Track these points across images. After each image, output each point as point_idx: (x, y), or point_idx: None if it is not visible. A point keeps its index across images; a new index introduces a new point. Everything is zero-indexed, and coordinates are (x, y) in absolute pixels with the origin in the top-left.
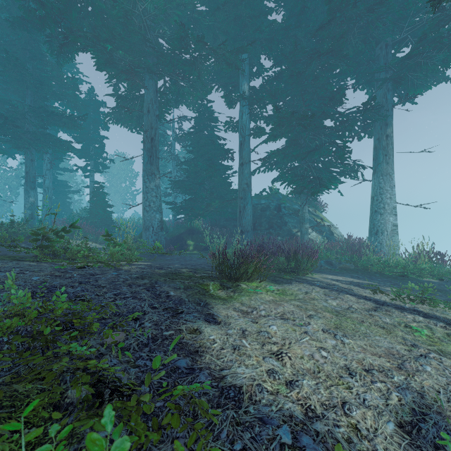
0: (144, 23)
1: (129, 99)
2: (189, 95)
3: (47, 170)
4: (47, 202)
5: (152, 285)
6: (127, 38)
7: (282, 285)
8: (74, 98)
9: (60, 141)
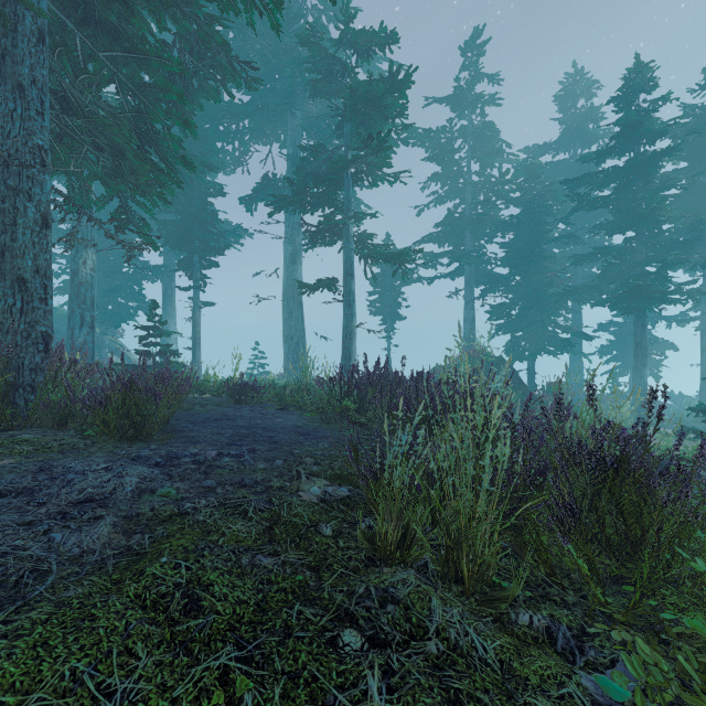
0: None
1: None
2: None
3: None
4: None
5: None
6: None
7: None
8: None
9: None
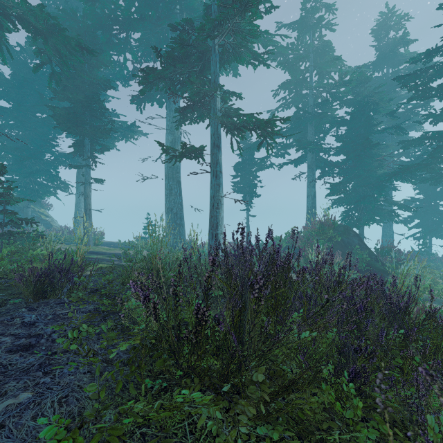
0: None
1: None
2: None
3: None
4: None
5: None
6: None
7: None
8: None
9: None
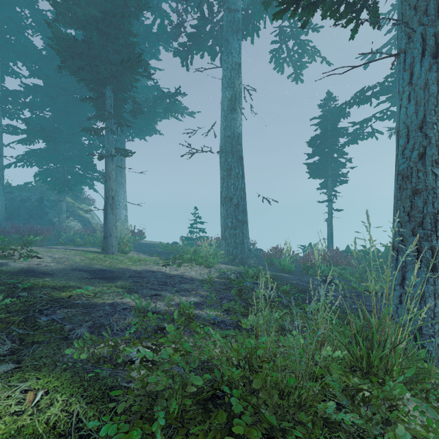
0: None
1: None
2: None
3: None
4: None
5: None
6: None
7: None
8: None
9: None
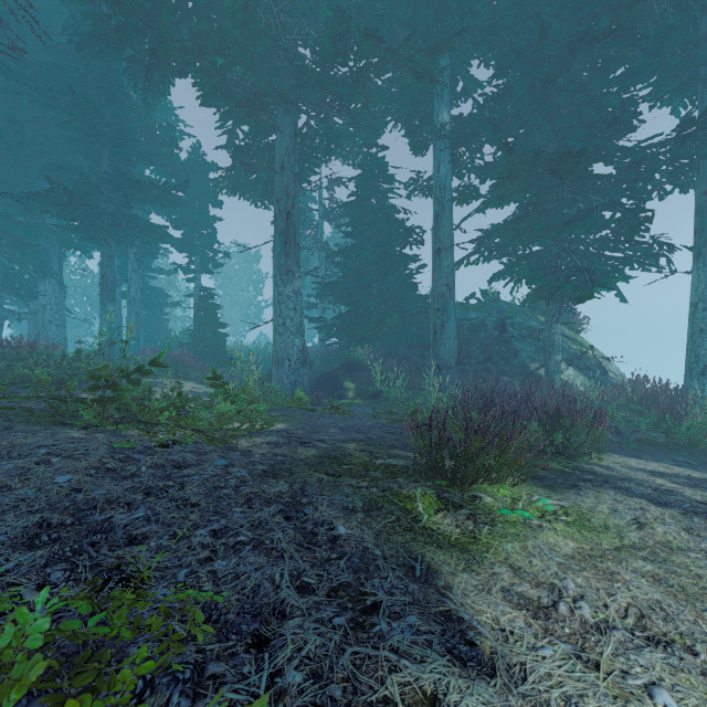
0: (275, 19)
1: (251, 152)
2: (349, 138)
3: (133, 272)
4: (133, 321)
5: (295, 501)
6: (249, 47)
7: (562, 493)
8: (170, 158)
9: (151, 226)
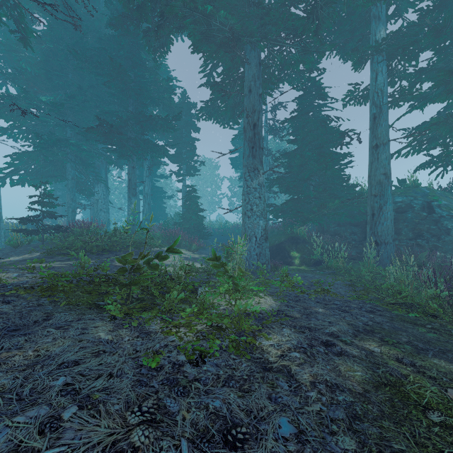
0: None
1: (224, 85)
2: (299, 63)
3: (146, 177)
4: (146, 208)
5: None
6: None
7: None
8: (169, 100)
9: (157, 145)
